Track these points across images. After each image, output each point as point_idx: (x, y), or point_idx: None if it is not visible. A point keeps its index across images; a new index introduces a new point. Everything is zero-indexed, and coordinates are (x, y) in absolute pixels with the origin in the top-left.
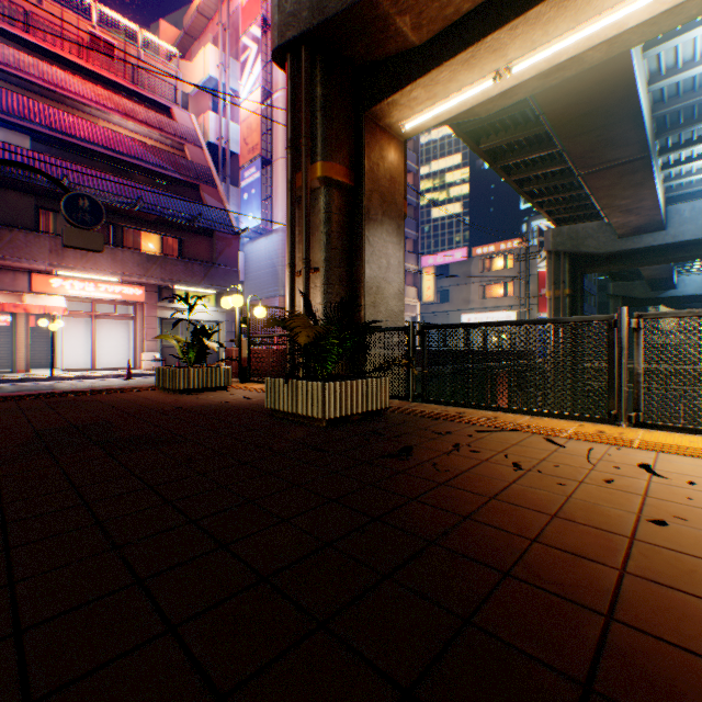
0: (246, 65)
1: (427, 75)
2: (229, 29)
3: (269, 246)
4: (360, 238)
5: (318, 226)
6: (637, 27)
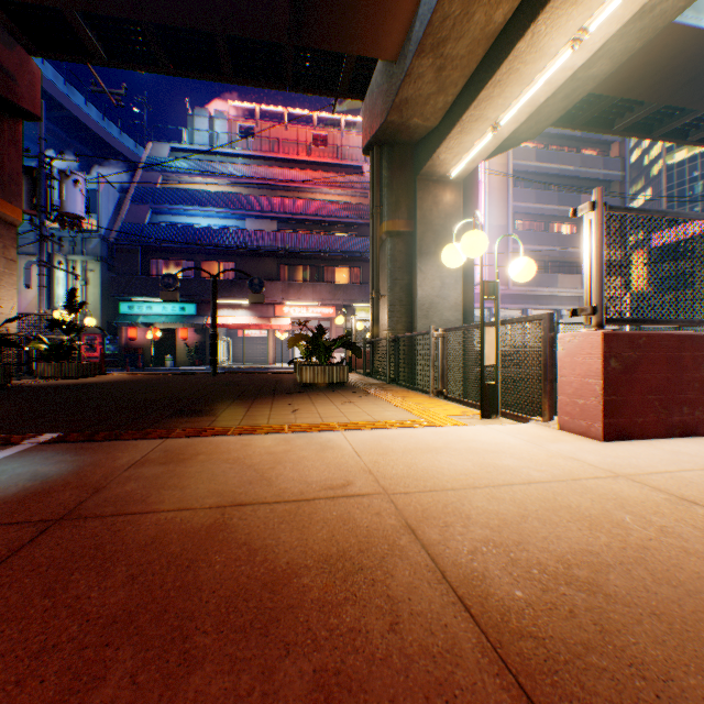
0: None
1: (439, 147)
2: None
3: None
4: (415, 269)
5: (385, 265)
6: (624, 39)
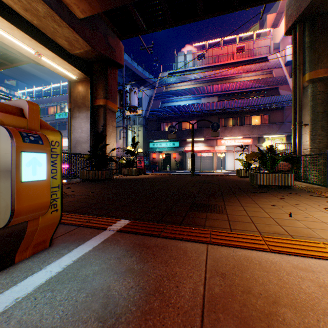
0: None
1: None
2: None
3: None
4: None
5: (306, 104)
6: None
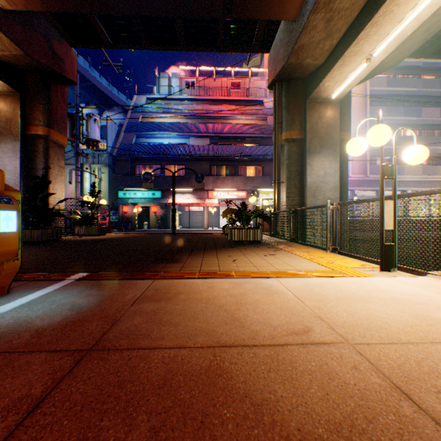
0: None
1: (325, 77)
2: None
3: None
4: (305, 163)
5: (284, 162)
6: None
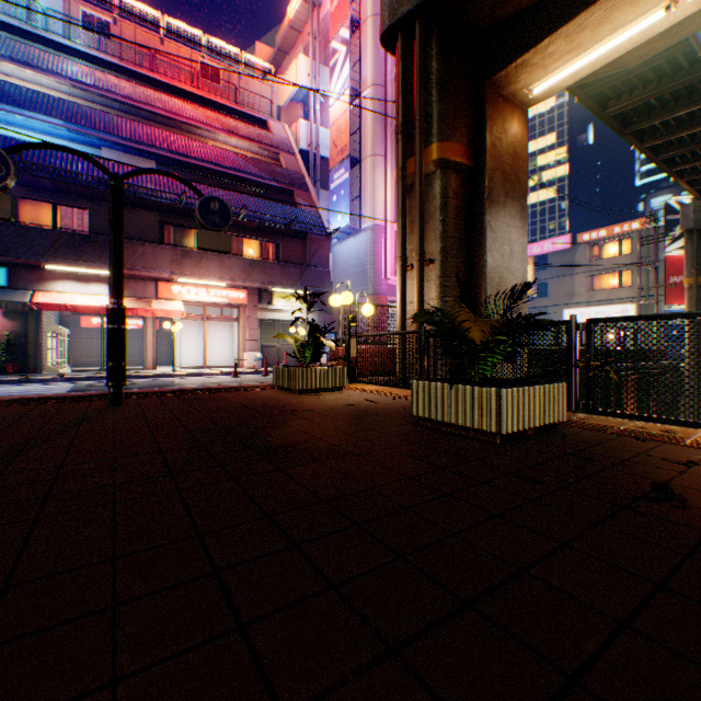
0: (334, 69)
1: (572, 20)
2: (319, 36)
3: (357, 245)
4: (479, 224)
5: (432, 214)
6: None
